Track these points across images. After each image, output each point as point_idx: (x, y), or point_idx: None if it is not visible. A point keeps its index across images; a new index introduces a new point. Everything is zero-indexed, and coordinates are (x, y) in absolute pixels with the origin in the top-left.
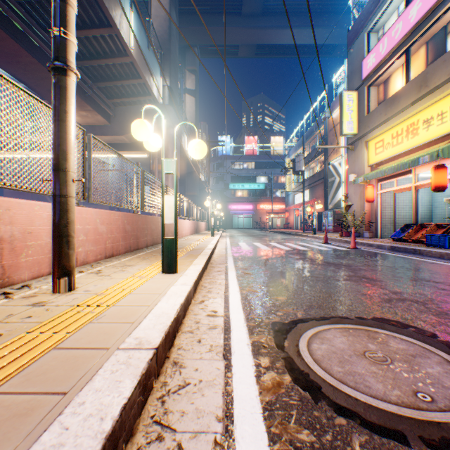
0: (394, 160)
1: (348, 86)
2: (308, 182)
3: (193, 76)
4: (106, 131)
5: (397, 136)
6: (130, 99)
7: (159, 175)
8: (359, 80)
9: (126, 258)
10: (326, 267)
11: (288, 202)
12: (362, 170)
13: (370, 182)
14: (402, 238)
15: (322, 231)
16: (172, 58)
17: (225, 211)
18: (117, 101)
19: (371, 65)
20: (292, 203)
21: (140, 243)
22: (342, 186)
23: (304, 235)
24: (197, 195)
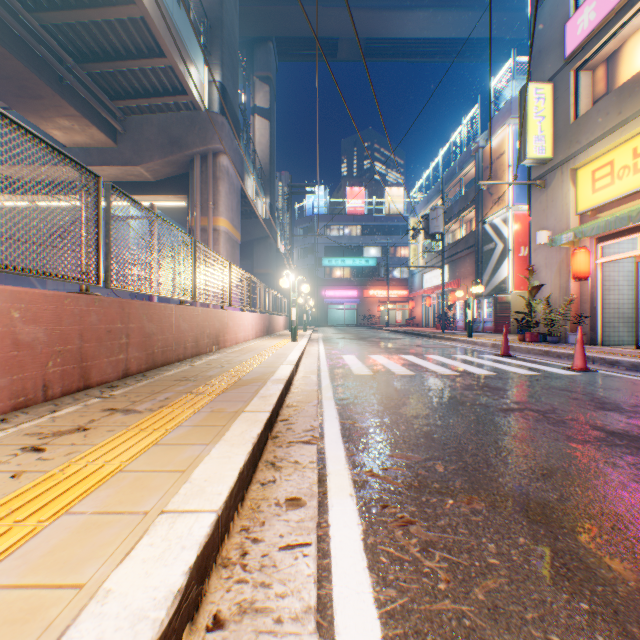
0: (634, 200)
1: (532, 77)
2: (446, 253)
3: (267, 88)
4: (110, 157)
5: None
6: (150, 100)
7: (203, 235)
8: (557, 61)
9: None
10: None
11: (413, 286)
12: (564, 222)
13: (581, 243)
14: None
15: (473, 331)
16: (226, 36)
17: (316, 300)
18: (127, 104)
19: (587, 25)
20: (419, 287)
21: (95, 371)
22: (509, 257)
23: (450, 339)
24: (273, 273)
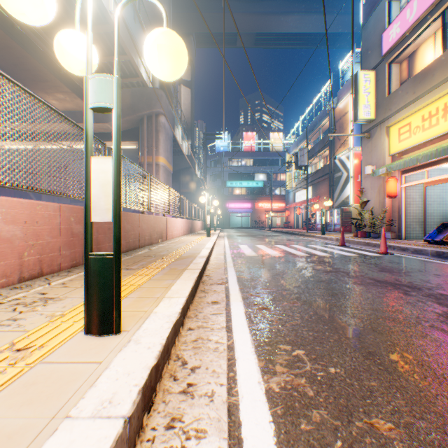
0: (423, 147)
1: (363, 66)
2: (310, 178)
3: (189, 67)
4: None
5: (430, 117)
6: None
7: (148, 168)
8: (378, 57)
9: (64, 278)
10: (385, 291)
11: (288, 200)
12: (381, 161)
13: (392, 174)
14: (443, 241)
15: (327, 231)
16: None
17: (222, 210)
18: None
19: (395, 36)
20: (292, 201)
21: (103, 250)
22: (351, 182)
23: (310, 236)
24: (193, 192)
